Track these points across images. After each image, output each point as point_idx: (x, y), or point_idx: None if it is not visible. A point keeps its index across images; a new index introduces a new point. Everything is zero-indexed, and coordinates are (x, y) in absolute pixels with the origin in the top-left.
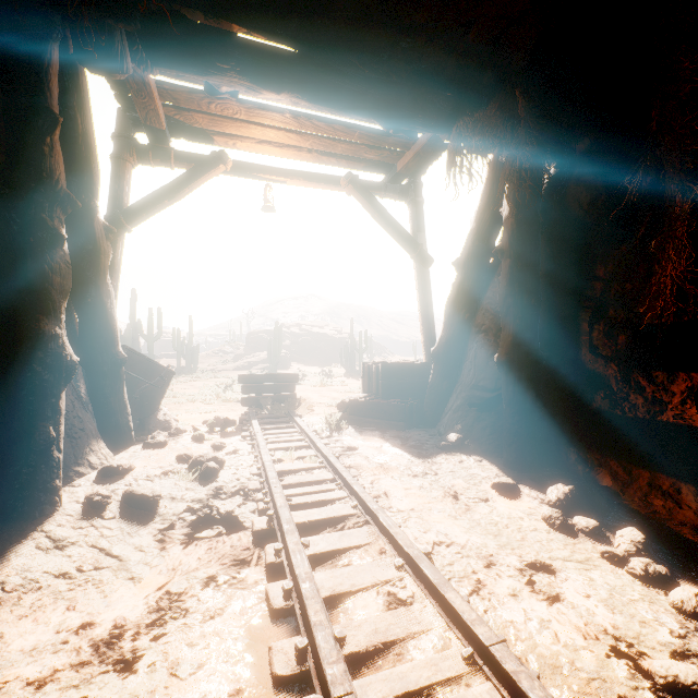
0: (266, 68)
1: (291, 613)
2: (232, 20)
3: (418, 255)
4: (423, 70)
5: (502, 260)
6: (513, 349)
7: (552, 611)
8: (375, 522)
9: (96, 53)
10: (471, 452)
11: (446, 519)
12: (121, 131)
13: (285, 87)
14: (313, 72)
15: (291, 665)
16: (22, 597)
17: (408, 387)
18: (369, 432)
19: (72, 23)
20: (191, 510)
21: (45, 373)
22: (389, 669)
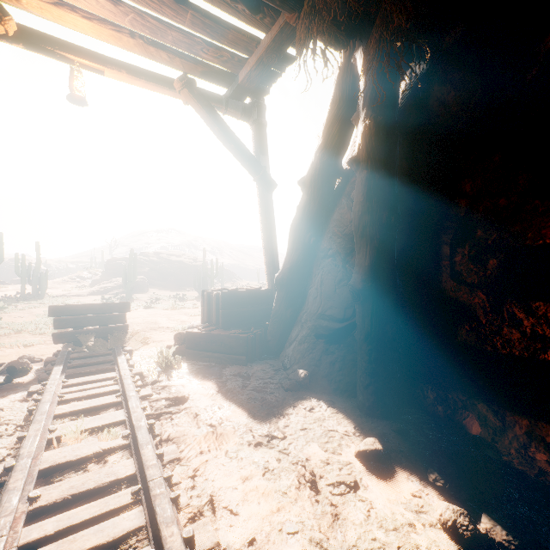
0: None
1: None
2: None
3: (261, 178)
4: None
5: (357, 172)
6: (370, 275)
7: None
8: None
9: None
10: (321, 391)
11: None
12: None
13: None
14: None
15: None
16: None
17: (251, 315)
18: (206, 370)
19: None
20: None
21: None
22: None
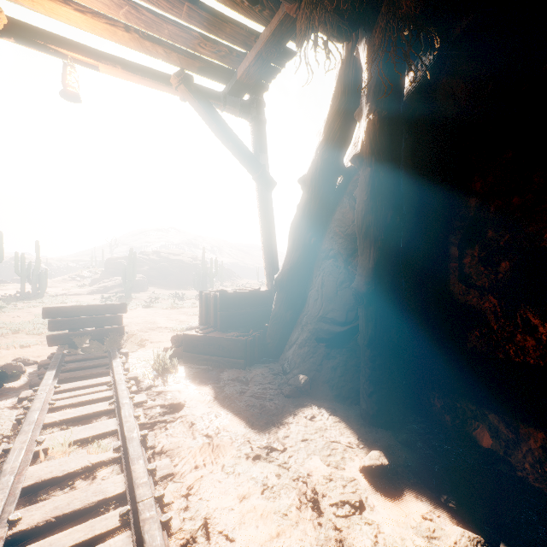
0: None
1: None
2: None
3: (260, 176)
4: None
5: (360, 169)
6: (375, 278)
7: None
8: None
9: None
10: (322, 398)
11: None
12: None
13: None
14: None
15: None
16: None
17: (250, 317)
18: (203, 374)
19: None
20: None
21: None
22: None
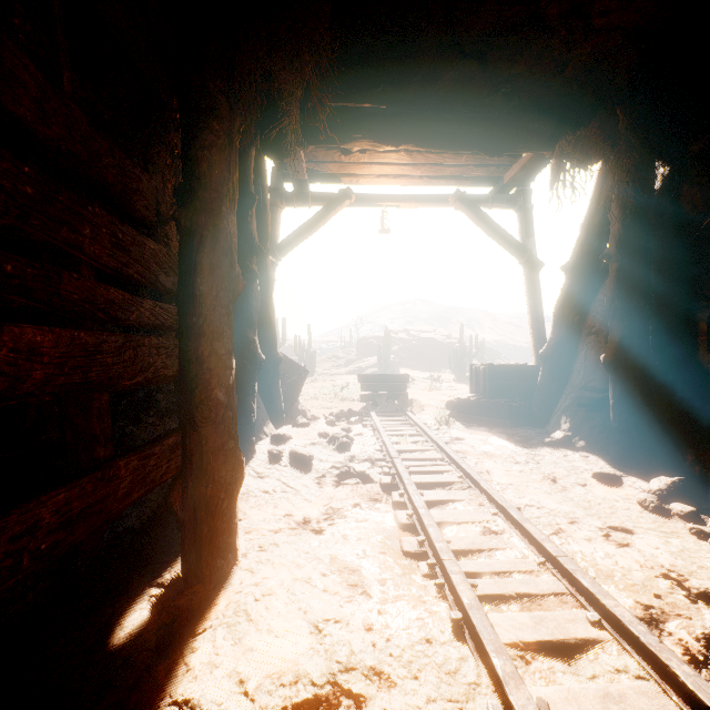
0: (388, 130)
1: (413, 528)
2: (364, 103)
3: (526, 261)
4: (523, 104)
5: (609, 264)
6: (619, 350)
7: (619, 551)
8: (477, 488)
9: (276, 148)
10: (578, 449)
11: (541, 494)
12: (274, 184)
13: (402, 142)
14: (425, 126)
15: (415, 548)
16: (248, 498)
17: (516, 388)
18: (475, 428)
19: (263, 132)
20: (335, 468)
21: (248, 365)
22: (481, 560)
